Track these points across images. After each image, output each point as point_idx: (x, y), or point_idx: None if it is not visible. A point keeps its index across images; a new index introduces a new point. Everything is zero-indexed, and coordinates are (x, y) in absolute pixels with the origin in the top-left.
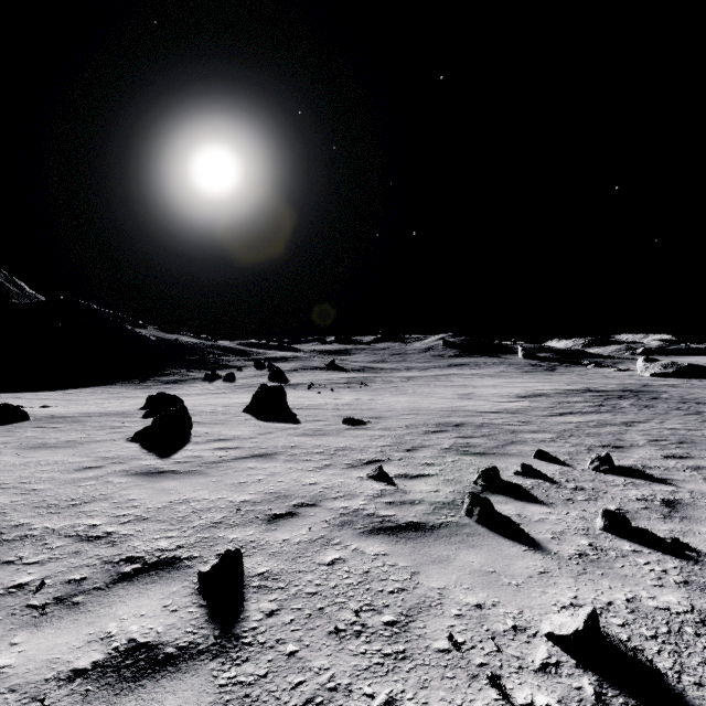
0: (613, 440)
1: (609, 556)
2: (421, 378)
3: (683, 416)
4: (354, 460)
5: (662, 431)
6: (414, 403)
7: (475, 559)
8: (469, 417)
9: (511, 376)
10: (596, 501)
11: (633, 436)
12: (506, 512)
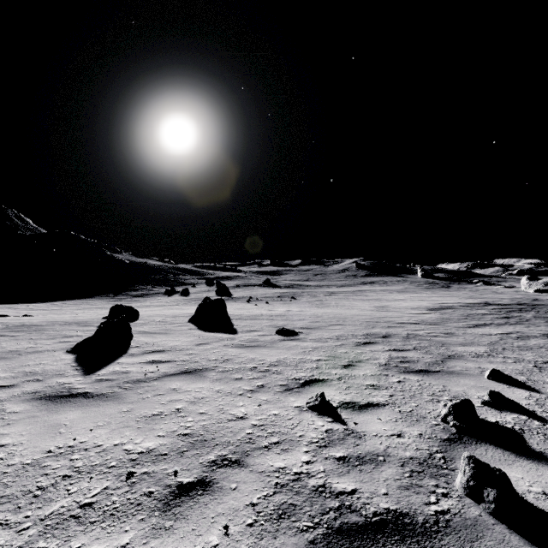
0: None
1: None
2: (341, 293)
3: None
4: (289, 380)
5: None
6: (338, 314)
7: None
8: (392, 328)
9: (415, 292)
10: None
11: None
12: (523, 486)
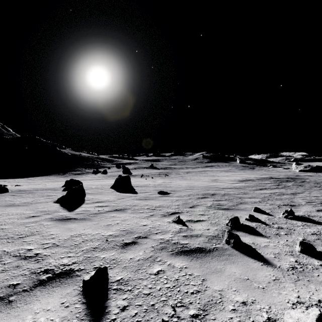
0: (289, 202)
1: (309, 269)
2: (193, 172)
3: (319, 190)
4: (165, 212)
5: (311, 197)
6: (190, 184)
7: (236, 271)
8: (217, 190)
9: (234, 171)
10: (291, 235)
11: (298, 200)
12: (246, 241)
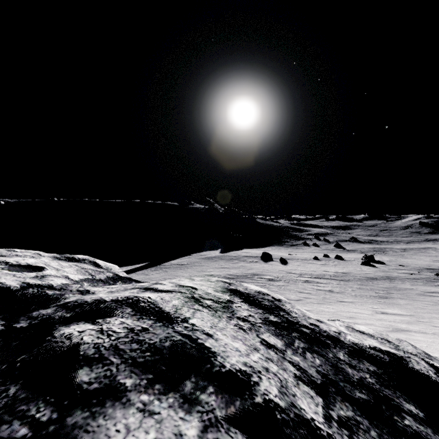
0: None
1: None
2: (411, 250)
3: None
4: (412, 271)
5: None
6: (414, 262)
7: (434, 277)
8: (436, 267)
9: None
10: None
11: None
12: None
